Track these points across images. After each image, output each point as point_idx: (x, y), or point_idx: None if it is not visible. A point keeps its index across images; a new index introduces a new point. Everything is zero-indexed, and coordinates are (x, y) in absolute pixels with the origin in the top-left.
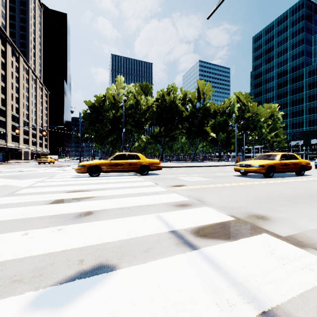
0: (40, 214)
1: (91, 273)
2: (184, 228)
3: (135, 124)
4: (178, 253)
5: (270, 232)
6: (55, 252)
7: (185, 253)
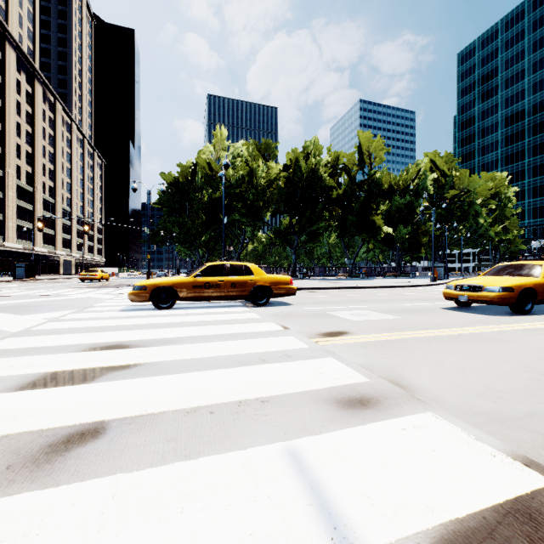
0: None
1: None
2: (392, 540)
3: (248, 211)
4: None
5: None
6: None
7: None
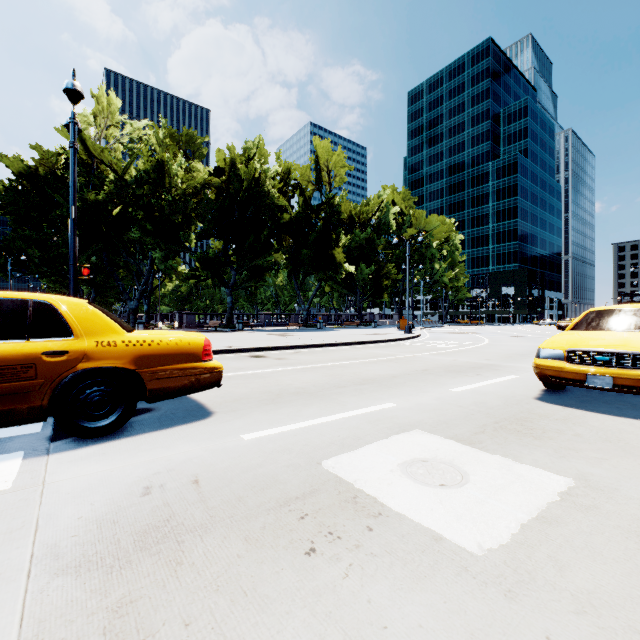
0: None
1: None
2: None
3: (156, 227)
4: None
5: None
6: None
7: None
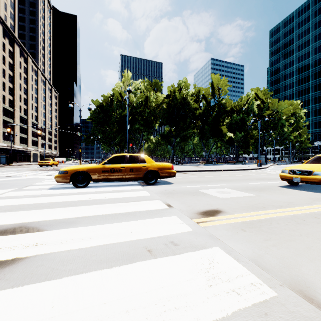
0: None
1: None
2: None
3: (144, 123)
4: None
5: None
6: None
7: None
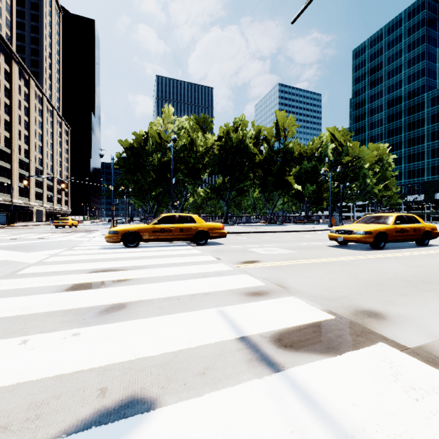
0: (49, 307)
1: (117, 413)
2: (260, 333)
3: (190, 172)
4: (251, 377)
5: (390, 339)
6: (65, 374)
7: (263, 378)
